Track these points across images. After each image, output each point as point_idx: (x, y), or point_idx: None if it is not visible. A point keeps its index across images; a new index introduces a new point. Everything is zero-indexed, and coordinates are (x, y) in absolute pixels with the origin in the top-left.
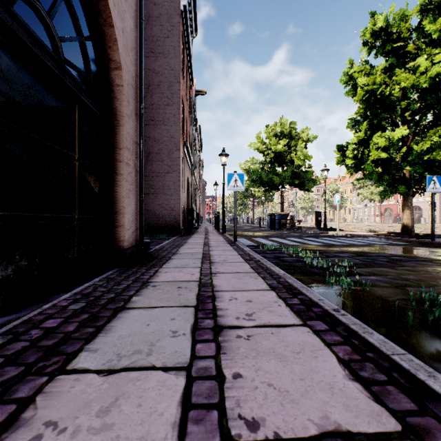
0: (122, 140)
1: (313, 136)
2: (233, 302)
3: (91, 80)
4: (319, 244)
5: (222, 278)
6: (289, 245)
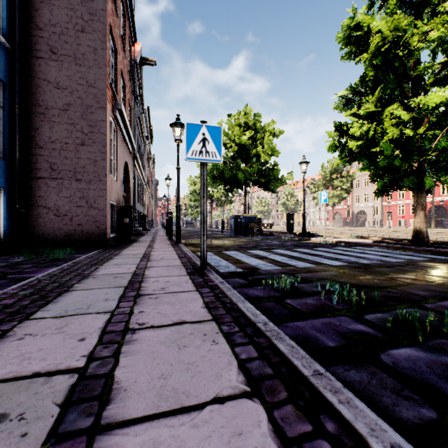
0: None
1: (280, 131)
2: None
3: None
4: (341, 263)
5: None
6: (301, 270)
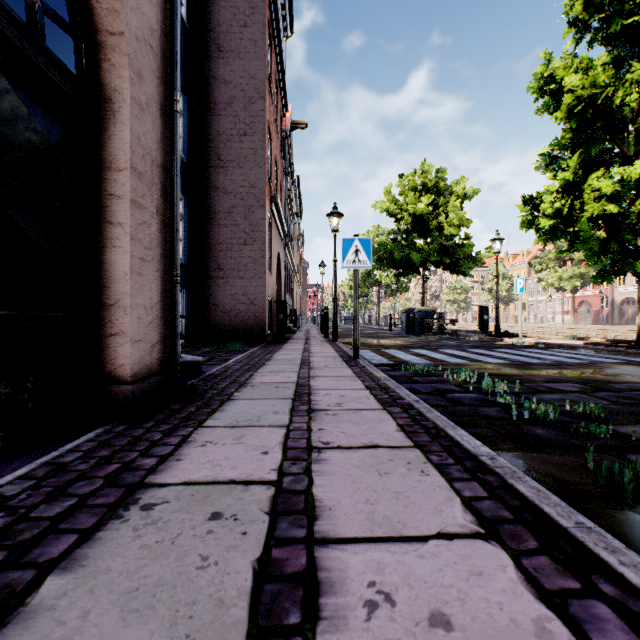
0: (122, 153)
1: (473, 190)
2: (382, 634)
3: (35, 1)
4: (501, 362)
5: (336, 471)
6: (449, 364)
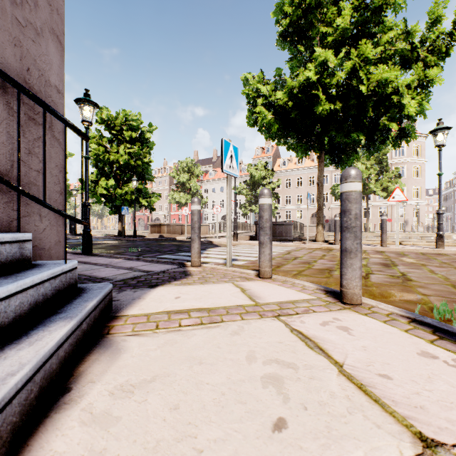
0: None
1: (70, 153)
2: None
3: None
4: None
5: None
6: None
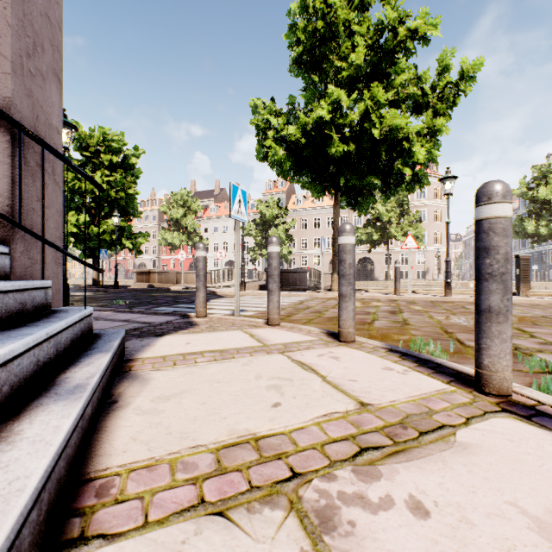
0: None
1: None
2: None
3: None
4: None
5: None
6: None
